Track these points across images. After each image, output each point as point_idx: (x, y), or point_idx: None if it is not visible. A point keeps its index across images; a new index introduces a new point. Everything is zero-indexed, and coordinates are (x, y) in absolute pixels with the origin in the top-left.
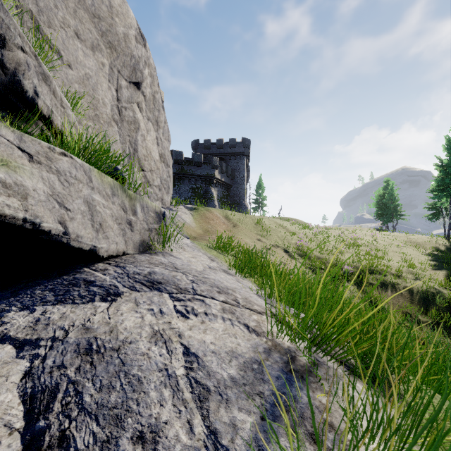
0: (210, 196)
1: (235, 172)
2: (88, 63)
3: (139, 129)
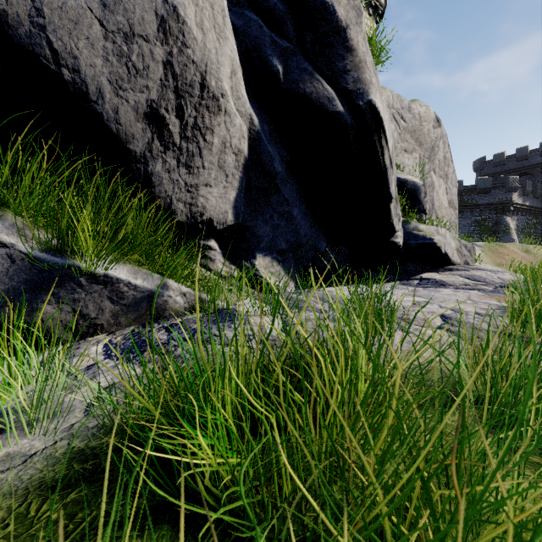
0: (503, 229)
1: None
2: (409, 163)
3: (434, 188)
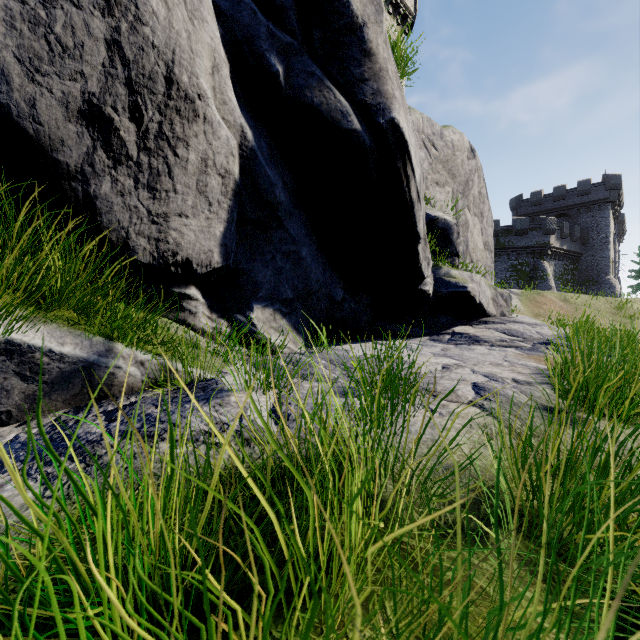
0: (541, 275)
1: (588, 232)
2: (441, 198)
3: (468, 227)
